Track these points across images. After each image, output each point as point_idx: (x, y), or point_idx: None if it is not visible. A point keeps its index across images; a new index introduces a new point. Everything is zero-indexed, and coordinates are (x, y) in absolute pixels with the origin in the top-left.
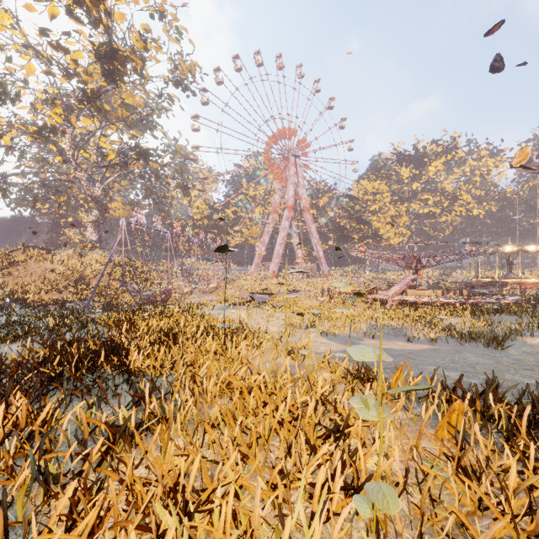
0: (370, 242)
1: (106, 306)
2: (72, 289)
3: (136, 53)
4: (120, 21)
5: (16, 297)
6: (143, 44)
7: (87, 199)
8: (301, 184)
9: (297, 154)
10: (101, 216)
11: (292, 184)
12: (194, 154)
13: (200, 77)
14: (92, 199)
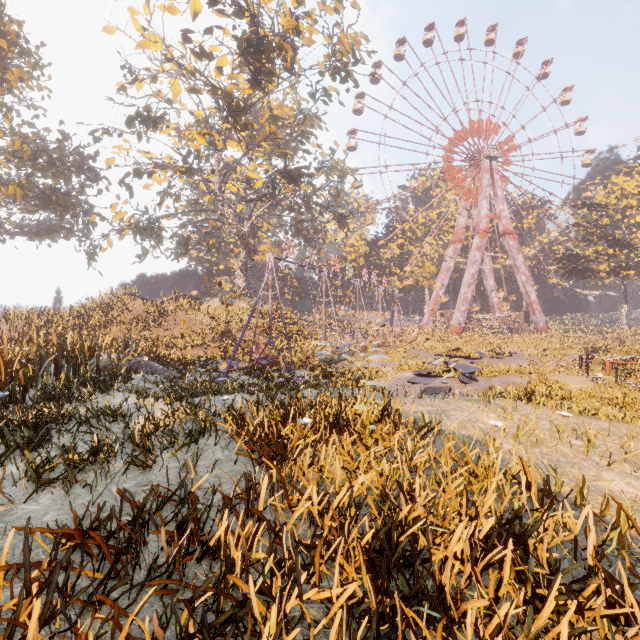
0: (629, 276)
1: (251, 369)
2: (218, 344)
3: (285, 41)
4: (267, 3)
5: (158, 354)
6: (294, 22)
7: (236, 243)
8: (500, 198)
9: (494, 155)
10: (249, 259)
11: (486, 199)
12: (353, 170)
13: (367, 52)
14: (239, 238)
